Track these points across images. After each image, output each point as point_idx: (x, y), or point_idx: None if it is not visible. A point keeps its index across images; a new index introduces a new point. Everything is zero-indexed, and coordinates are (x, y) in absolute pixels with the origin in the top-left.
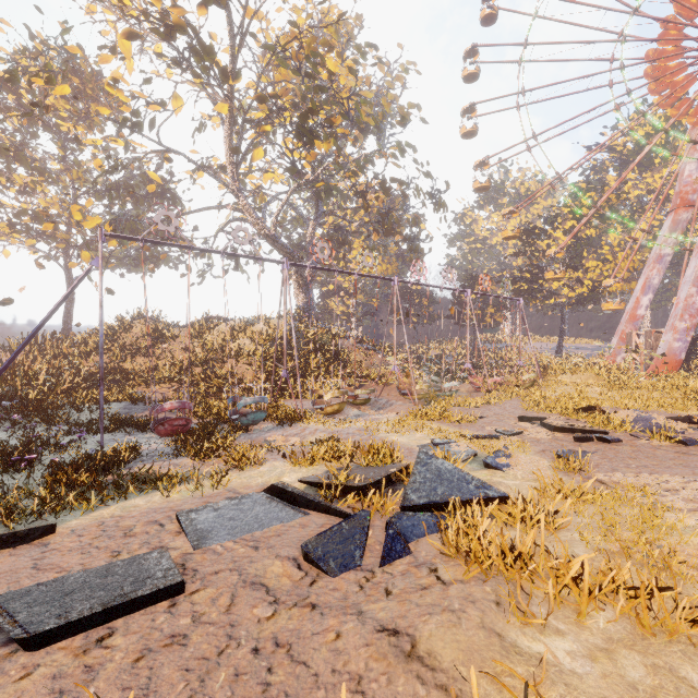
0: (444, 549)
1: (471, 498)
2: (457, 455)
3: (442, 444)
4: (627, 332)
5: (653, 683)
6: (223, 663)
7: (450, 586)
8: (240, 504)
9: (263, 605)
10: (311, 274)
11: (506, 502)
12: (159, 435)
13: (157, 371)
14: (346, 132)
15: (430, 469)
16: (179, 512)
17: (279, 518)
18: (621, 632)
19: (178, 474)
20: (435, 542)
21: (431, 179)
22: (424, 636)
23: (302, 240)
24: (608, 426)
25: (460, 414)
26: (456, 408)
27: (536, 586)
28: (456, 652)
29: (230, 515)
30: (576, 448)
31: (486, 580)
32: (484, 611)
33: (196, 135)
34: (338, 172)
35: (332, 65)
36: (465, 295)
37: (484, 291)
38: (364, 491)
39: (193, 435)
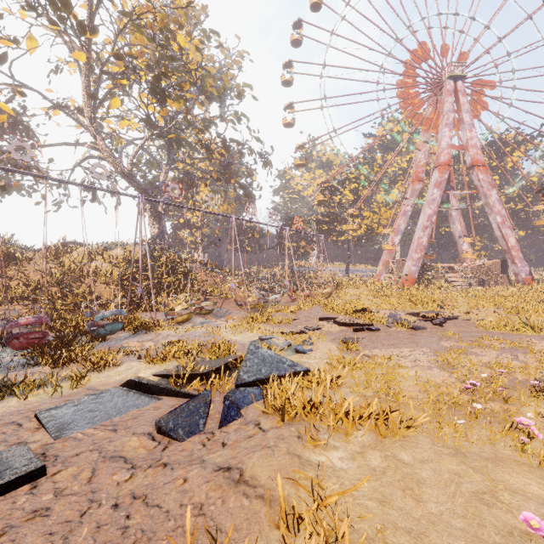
0: (265, 409)
1: (285, 374)
2: (277, 346)
3: (267, 339)
4: (387, 260)
5: (385, 465)
6: (85, 521)
7: (268, 432)
8: (99, 398)
9: (122, 472)
10: (164, 209)
11: (308, 374)
12: (13, 349)
13: (9, 291)
14: (194, 97)
15: (257, 356)
16: (38, 411)
17: (136, 405)
18: (370, 441)
19: (35, 381)
20: (259, 405)
21: (260, 143)
22: (249, 467)
23: (156, 180)
24: (373, 321)
25: (281, 318)
26: (278, 314)
27: (323, 422)
28: (270, 472)
29: (90, 408)
30: (354, 336)
31: (292, 424)
32: (290, 443)
33: (52, 76)
34: (187, 128)
35: (182, 40)
36: (284, 231)
37: (299, 229)
38: (207, 376)
39: (50, 346)
